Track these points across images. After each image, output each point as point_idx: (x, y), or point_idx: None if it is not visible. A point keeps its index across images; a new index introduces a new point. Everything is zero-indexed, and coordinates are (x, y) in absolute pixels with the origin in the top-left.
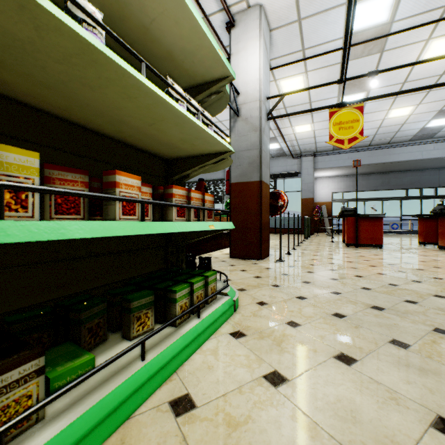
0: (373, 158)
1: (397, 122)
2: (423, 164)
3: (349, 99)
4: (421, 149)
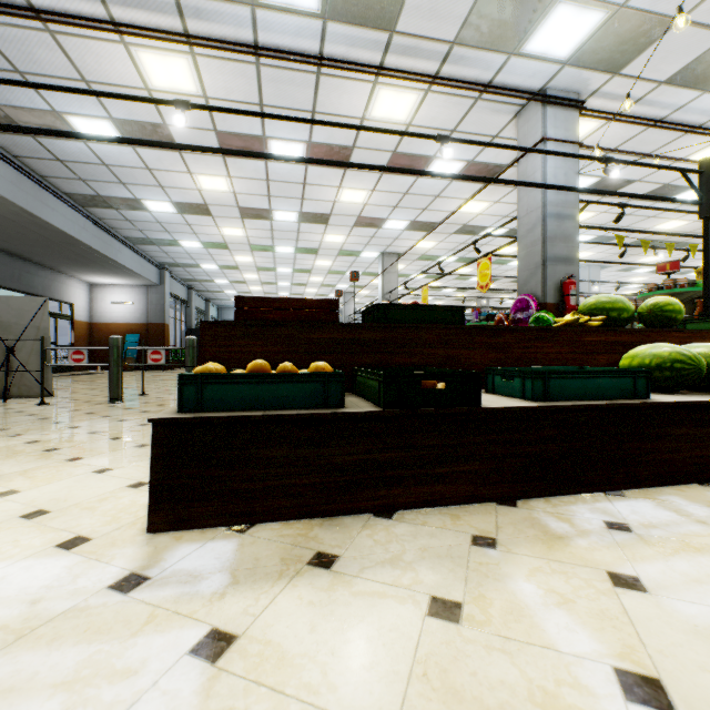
0: (21, 194)
1: (170, 182)
2: (29, 239)
3: (293, 149)
4: (75, 218)
